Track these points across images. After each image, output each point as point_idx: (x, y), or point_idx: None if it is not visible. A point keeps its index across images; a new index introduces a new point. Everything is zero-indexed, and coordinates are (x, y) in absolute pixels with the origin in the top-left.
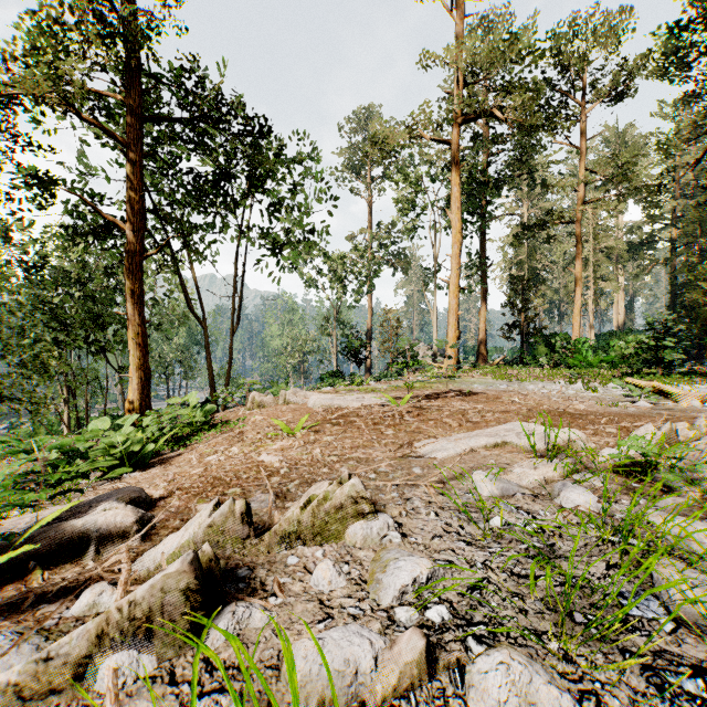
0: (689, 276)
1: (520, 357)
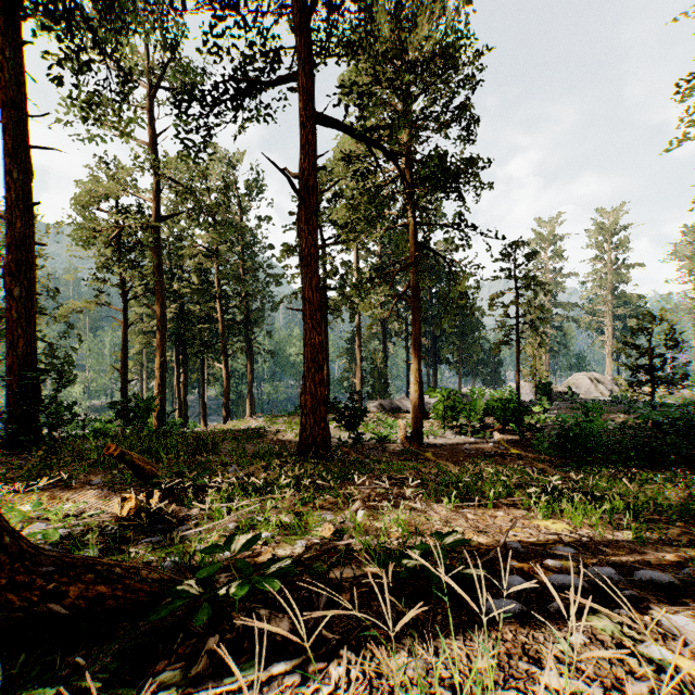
0: None
1: None
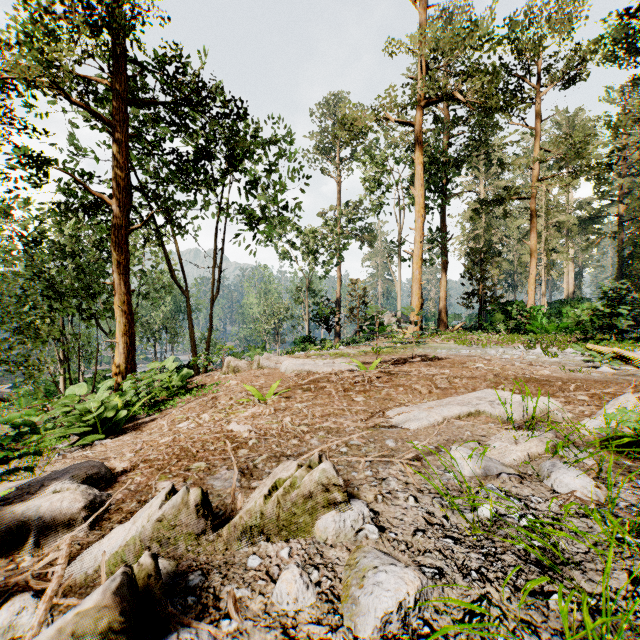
0: (636, 248)
1: (479, 323)
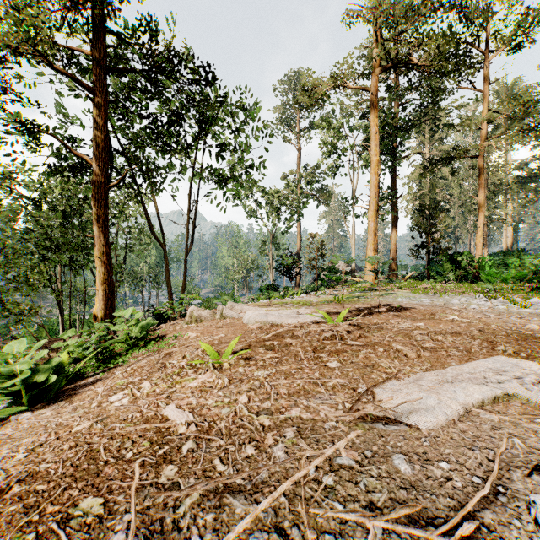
0: None
1: (427, 273)
